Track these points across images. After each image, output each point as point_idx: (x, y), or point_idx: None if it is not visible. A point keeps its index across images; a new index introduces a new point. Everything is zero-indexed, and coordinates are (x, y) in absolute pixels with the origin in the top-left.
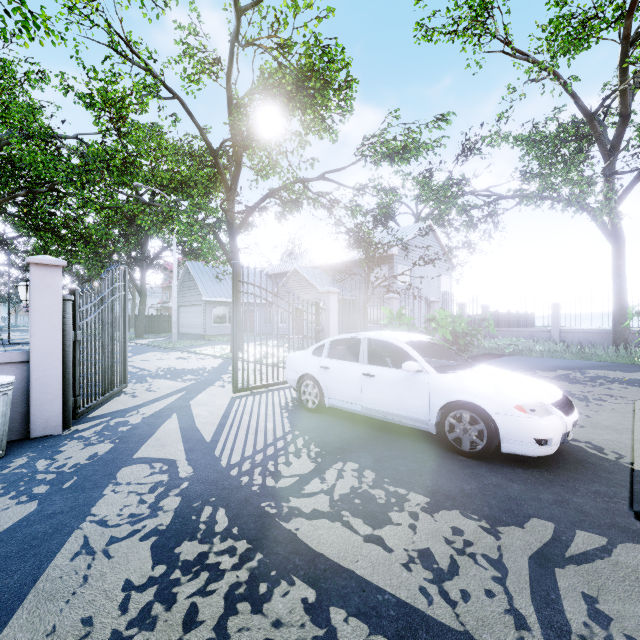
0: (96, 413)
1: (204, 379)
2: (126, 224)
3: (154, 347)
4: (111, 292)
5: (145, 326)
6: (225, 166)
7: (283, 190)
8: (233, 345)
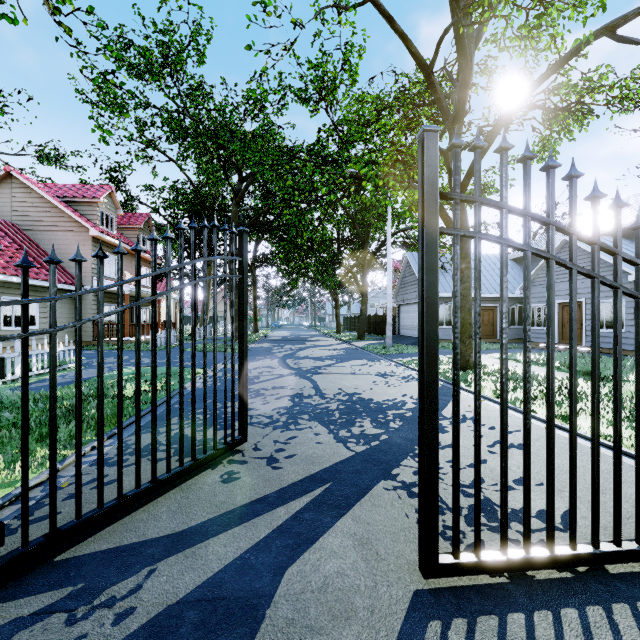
0: (93, 541)
1: (384, 442)
2: (350, 225)
3: (366, 352)
4: (192, 271)
5: (370, 327)
6: (446, 94)
7: (551, 90)
8: (420, 412)
